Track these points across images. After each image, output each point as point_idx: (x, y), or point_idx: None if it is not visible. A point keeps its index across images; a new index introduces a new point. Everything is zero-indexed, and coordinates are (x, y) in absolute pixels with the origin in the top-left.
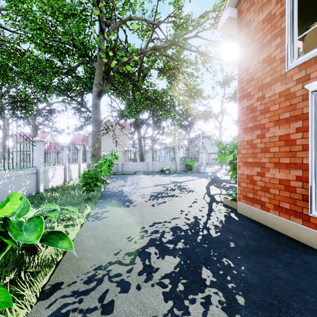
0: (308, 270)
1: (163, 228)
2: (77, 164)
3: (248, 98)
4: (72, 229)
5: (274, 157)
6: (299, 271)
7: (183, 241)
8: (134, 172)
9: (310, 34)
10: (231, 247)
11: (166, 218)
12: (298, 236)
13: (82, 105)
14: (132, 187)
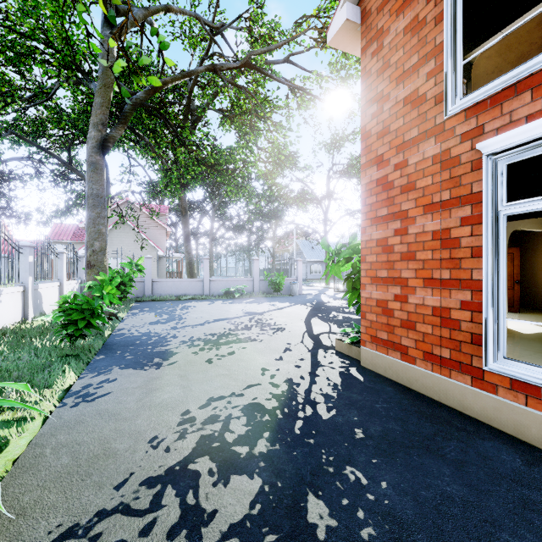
0: (492, 474)
1: (228, 409)
2: (55, 283)
3: (379, 166)
4: (20, 429)
5: (423, 268)
6: (480, 478)
7: (268, 437)
8: (176, 296)
9: (482, 59)
10: (358, 439)
11: (235, 387)
12: (465, 405)
13: (69, 167)
14: (169, 325)
